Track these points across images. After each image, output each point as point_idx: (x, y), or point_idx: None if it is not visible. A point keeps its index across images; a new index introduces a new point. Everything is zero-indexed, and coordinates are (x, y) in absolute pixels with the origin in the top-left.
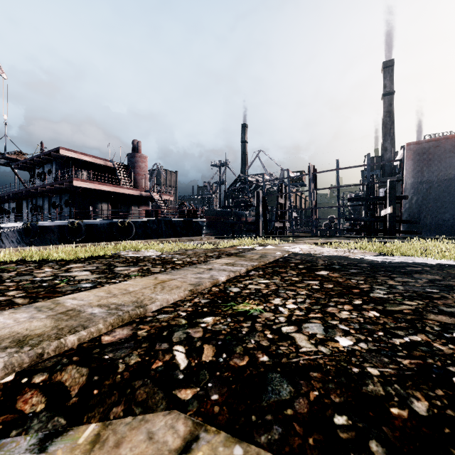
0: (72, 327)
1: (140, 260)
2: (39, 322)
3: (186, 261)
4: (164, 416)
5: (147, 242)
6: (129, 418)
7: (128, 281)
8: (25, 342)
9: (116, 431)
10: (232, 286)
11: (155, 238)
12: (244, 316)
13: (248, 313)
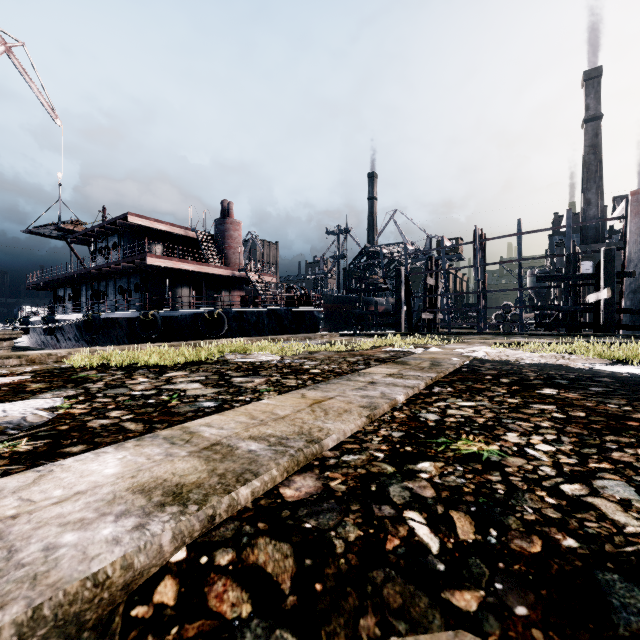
0: (237, 473)
1: (259, 367)
2: (184, 462)
3: (325, 370)
4: None
5: (250, 340)
6: None
7: (266, 399)
8: (184, 496)
9: None
10: (422, 411)
11: (254, 335)
12: (479, 461)
13: (481, 457)
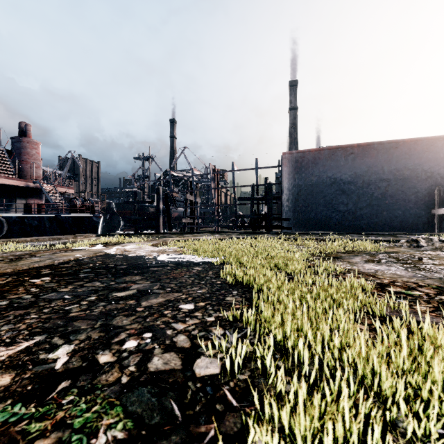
0: None
1: None
2: None
3: None
4: None
5: None
6: None
7: None
8: None
9: None
10: None
11: (36, 236)
12: None
13: None
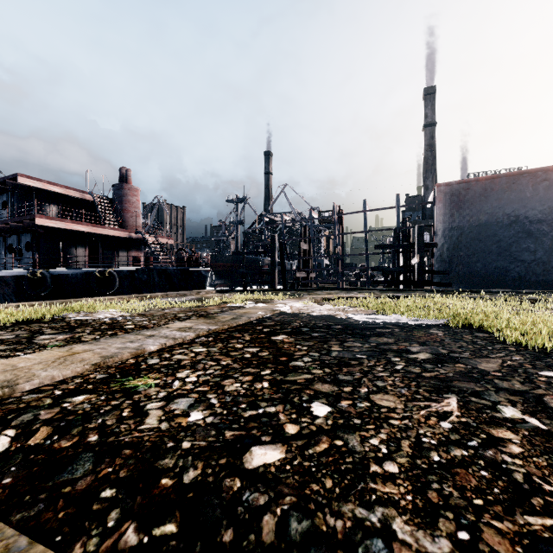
0: None
1: (83, 325)
2: None
3: (139, 326)
4: None
5: (122, 298)
6: None
7: (30, 354)
8: None
9: None
10: (154, 357)
11: (145, 292)
12: (126, 392)
13: (134, 389)
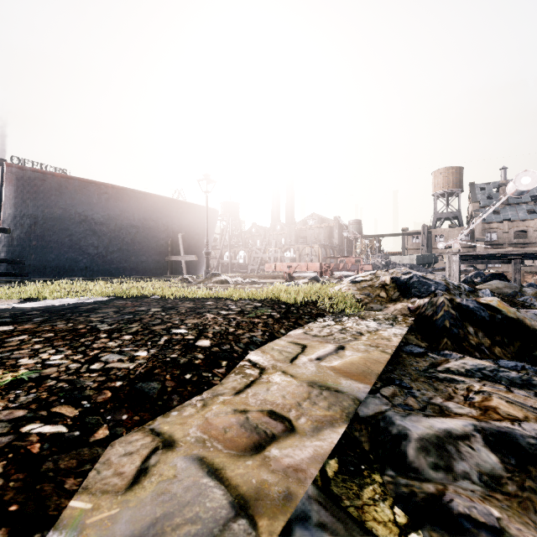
0: None
1: None
2: None
3: None
4: (114, 448)
5: None
6: (91, 473)
7: None
8: None
9: (102, 479)
10: None
11: None
12: (28, 381)
13: (24, 379)
